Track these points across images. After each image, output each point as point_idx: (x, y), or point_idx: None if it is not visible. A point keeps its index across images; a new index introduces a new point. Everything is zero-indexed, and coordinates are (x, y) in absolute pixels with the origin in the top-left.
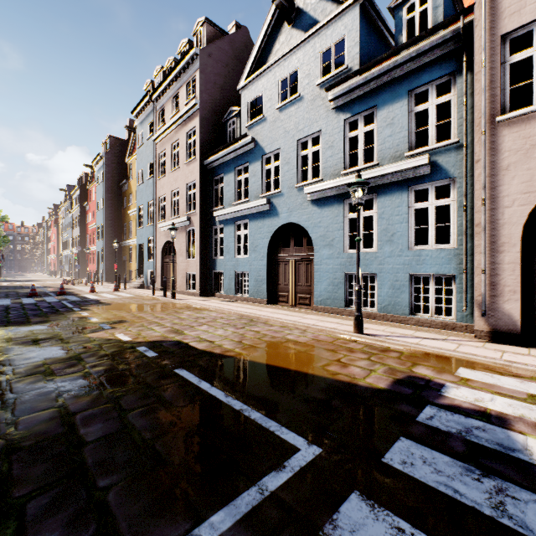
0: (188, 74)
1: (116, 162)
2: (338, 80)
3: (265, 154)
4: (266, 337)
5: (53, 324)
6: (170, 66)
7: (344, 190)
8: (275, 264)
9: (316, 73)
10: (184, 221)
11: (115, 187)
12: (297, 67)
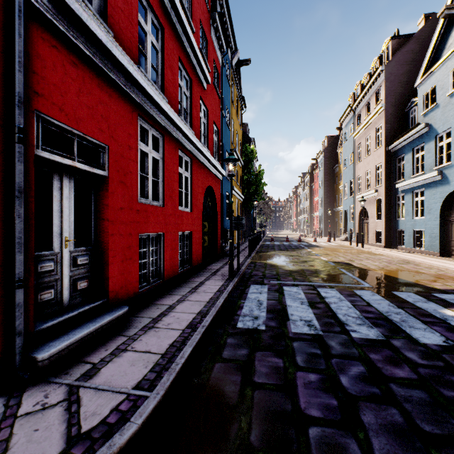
0: (376, 85)
1: (331, 153)
2: None
3: (438, 134)
4: (403, 268)
5: (296, 252)
6: (365, 80)
7: None
8: (448, 223)
9: None
10: (373, 193)
11: (330, 170)
12: None
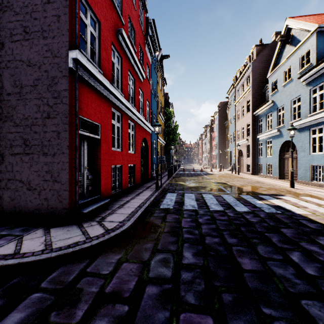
0: (247, 74)
1: (223, 113)
2: (302, 74)
3: (278, 107)
4: (254, 185)
5: (197, 177)
6: (241, 69)
7: (308, 124)
8: (283, 160)
9: (298, 67)
10: (245, 141)
11: (222, 124)
12: (290, 65)
